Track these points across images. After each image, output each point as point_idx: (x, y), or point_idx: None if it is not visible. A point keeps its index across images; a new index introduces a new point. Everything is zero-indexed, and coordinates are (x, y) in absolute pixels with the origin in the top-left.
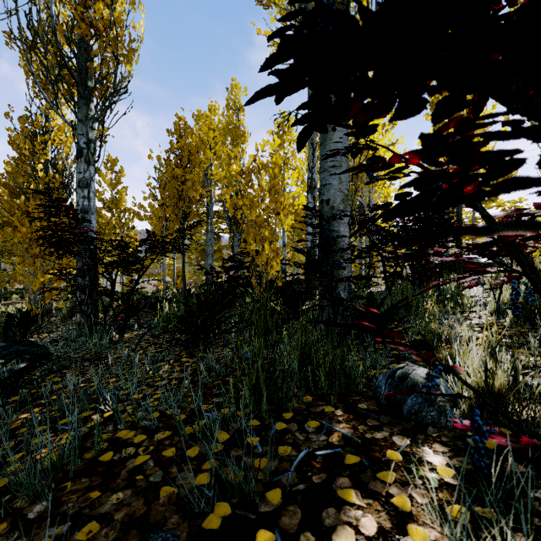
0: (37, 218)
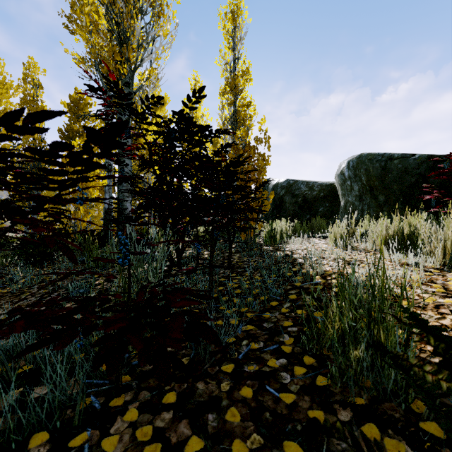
0: None
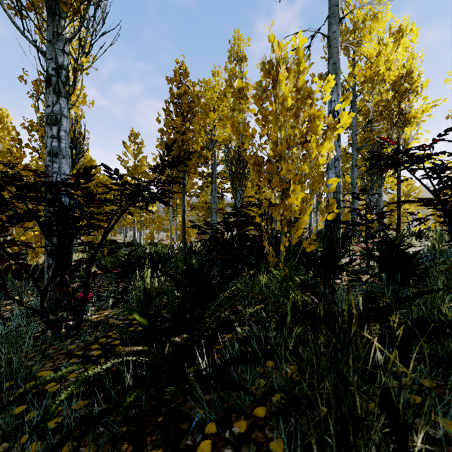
0: None
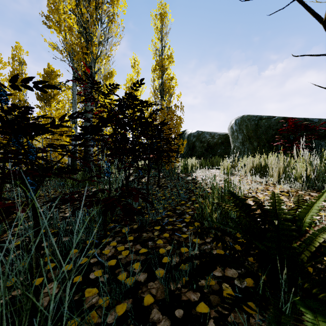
0: None
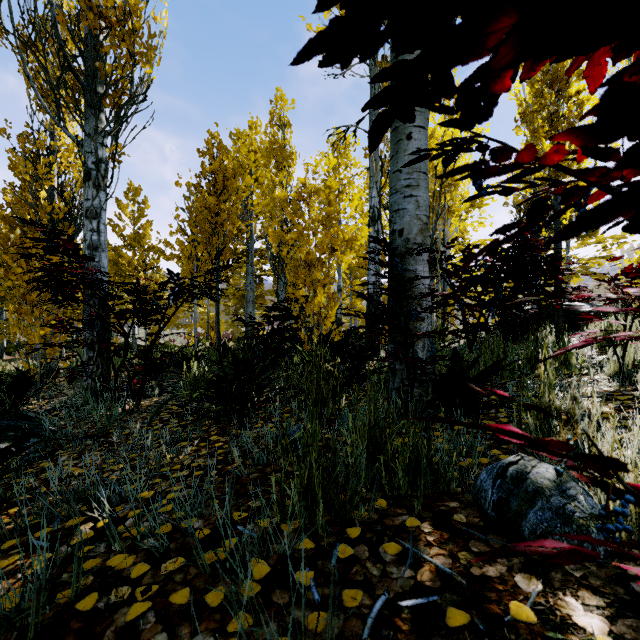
0: (26, 255)
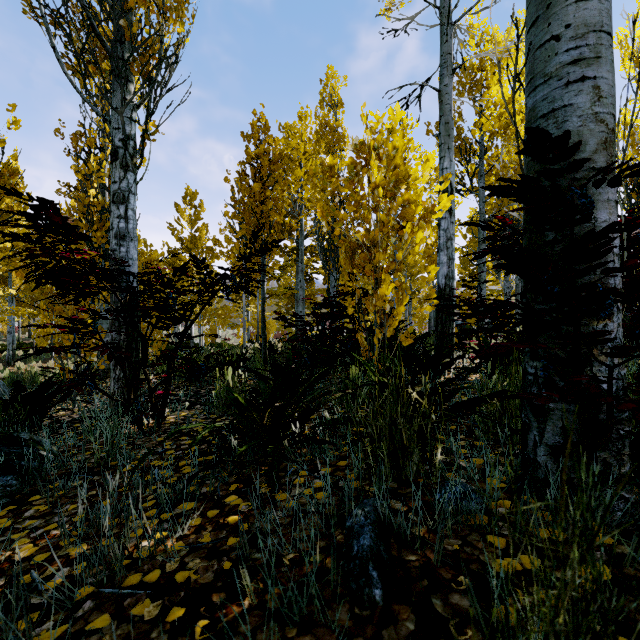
0: (8, 234)
